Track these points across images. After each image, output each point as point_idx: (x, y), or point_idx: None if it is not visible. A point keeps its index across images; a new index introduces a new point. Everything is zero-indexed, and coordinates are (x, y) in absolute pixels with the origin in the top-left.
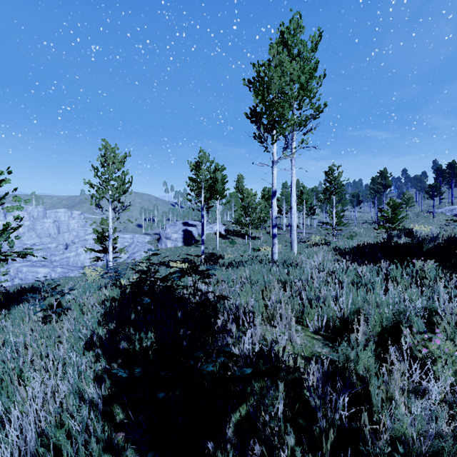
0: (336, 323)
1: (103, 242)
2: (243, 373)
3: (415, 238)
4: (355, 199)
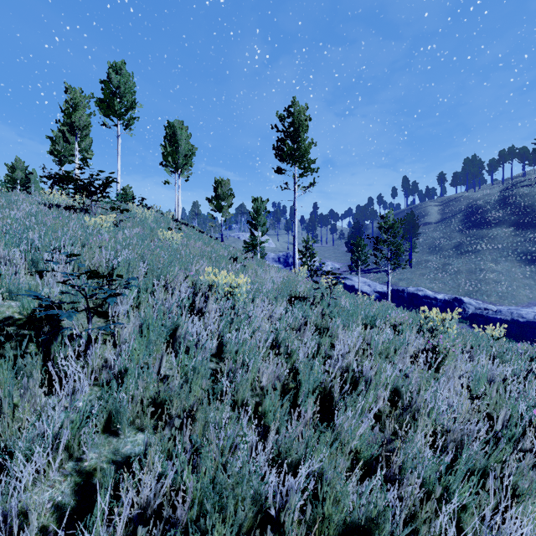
0: None
1: None
2: None
3: None
4: None
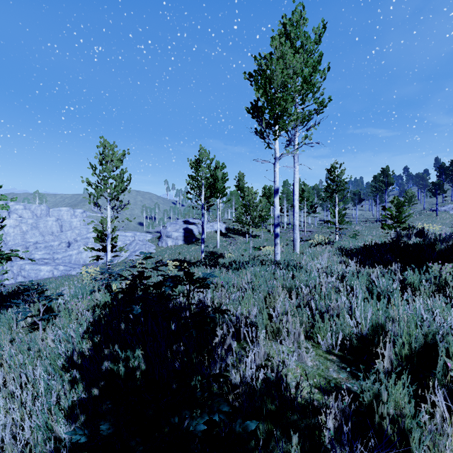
0: (352, 339)
1: (103, 241)
2: (245, 429)
3: (427, 239)
4: (357, 197)
